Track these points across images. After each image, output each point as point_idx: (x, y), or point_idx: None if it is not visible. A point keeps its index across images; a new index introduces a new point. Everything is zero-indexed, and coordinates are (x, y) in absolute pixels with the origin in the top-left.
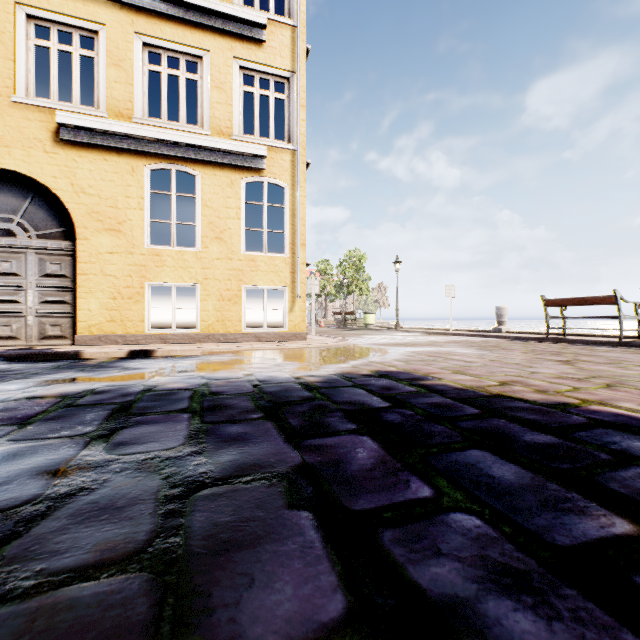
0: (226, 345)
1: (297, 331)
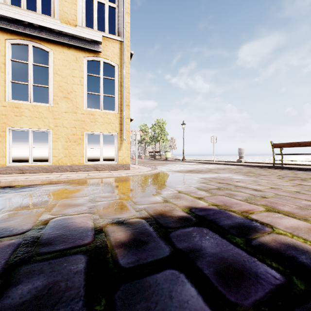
0: (68, 174)
1: (124, 163)
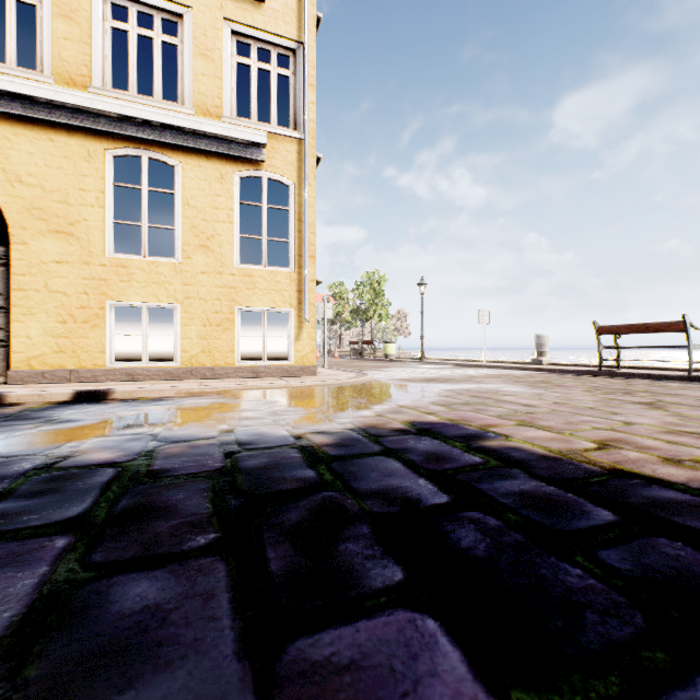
0: (212, 383)
1: (305, 364)
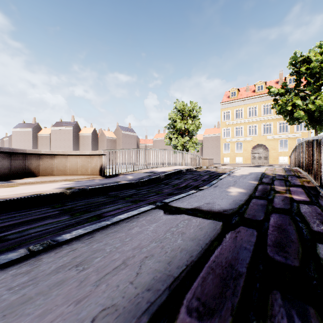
0: None
1: None
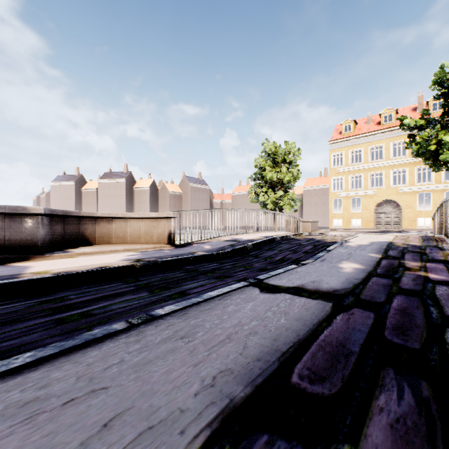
0: None
1: None
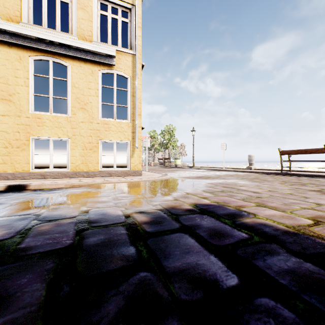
0: (86, 179)
1: (136, 169)
